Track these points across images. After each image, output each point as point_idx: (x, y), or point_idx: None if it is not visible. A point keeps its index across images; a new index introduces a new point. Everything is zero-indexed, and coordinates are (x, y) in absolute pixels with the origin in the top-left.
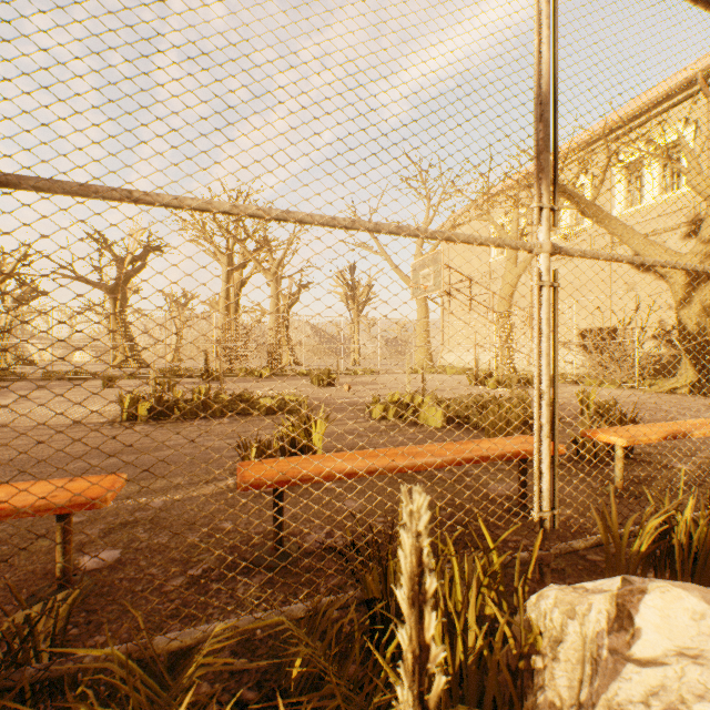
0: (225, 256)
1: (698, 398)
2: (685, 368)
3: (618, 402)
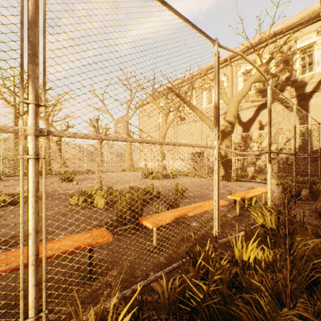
0: (13, 107)
1: (223, 182)
2: (221, 170)
3: (195, 185)
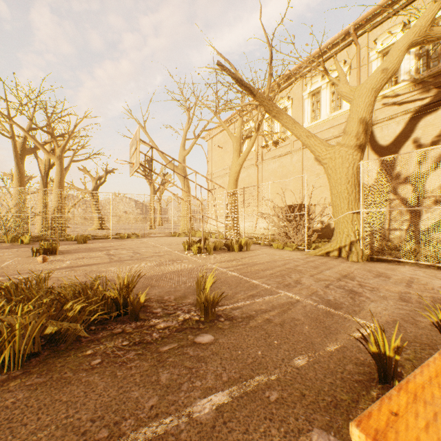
0: (11, 139)
1: (341, 262)
2: (336, 236)
3: (274, 271)
